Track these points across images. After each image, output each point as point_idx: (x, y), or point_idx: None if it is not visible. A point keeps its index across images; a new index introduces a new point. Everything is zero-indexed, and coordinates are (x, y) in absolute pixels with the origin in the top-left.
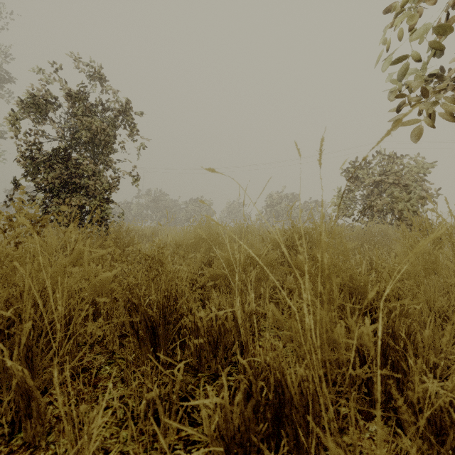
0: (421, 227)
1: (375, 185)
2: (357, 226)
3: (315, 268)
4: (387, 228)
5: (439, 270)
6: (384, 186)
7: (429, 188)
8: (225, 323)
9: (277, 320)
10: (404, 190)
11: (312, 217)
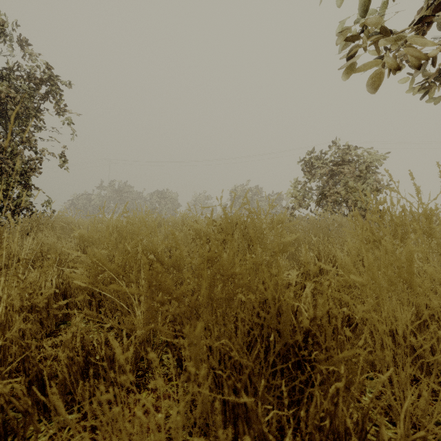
0: (379, 212)
1: (330, 175)
2: (311, 216)
3: (198, 283)
4: (341, 219)
5: (413, 282)
6: (339, 177)
7: (381, 178)
8: (13, 400)
9: (64, 425)
10: (358, 180)
11: (247, 201)
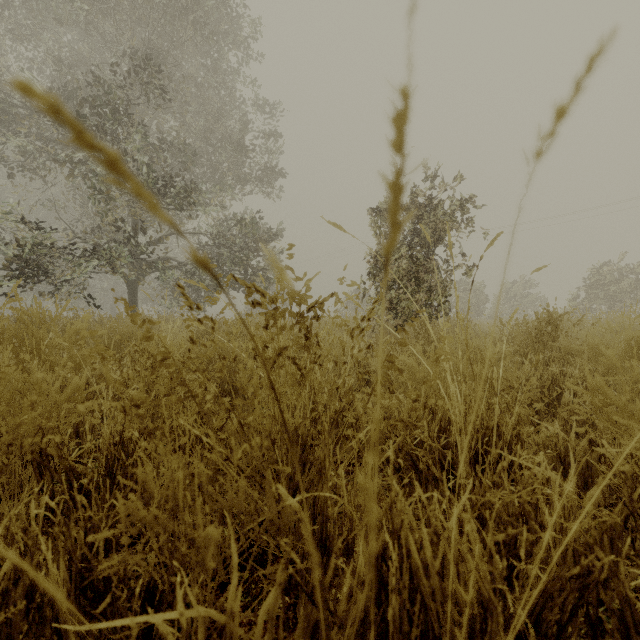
0: None
1: None
2: None
3: None
4: None
5: None
6: None
7: None
8: None
9: None
10: None
11: None
